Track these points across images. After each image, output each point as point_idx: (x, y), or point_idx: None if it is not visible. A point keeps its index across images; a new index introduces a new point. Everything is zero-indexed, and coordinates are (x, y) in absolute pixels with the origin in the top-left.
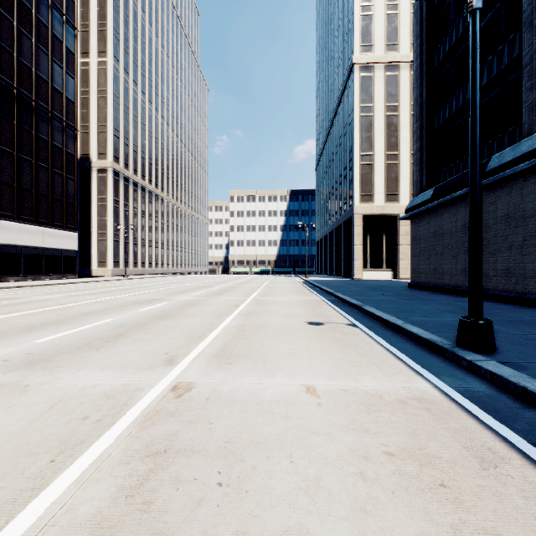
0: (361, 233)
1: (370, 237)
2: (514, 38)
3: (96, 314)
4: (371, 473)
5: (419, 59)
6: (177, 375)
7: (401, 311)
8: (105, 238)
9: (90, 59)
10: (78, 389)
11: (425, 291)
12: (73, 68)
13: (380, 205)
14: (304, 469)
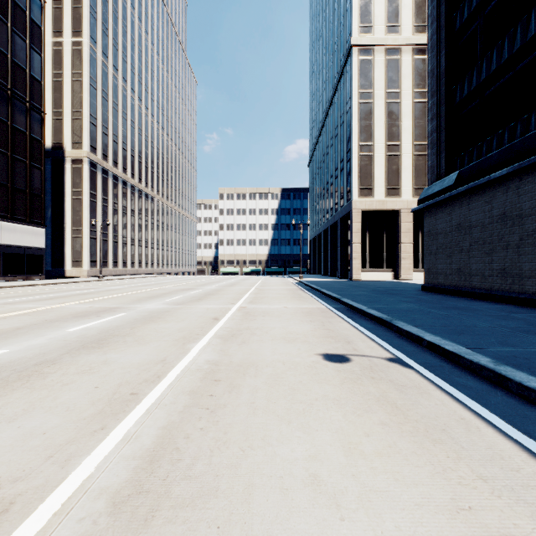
0: (360, 230)
1: (369, 234)
2: None
3: None
4: None
5: (435, 23)
6: None
7: (455, 330)
8: (80, 235)
9: (63, 39)
10: None
11: (448, 296)
12: (39, 43)
13: (380, 200)
14: None
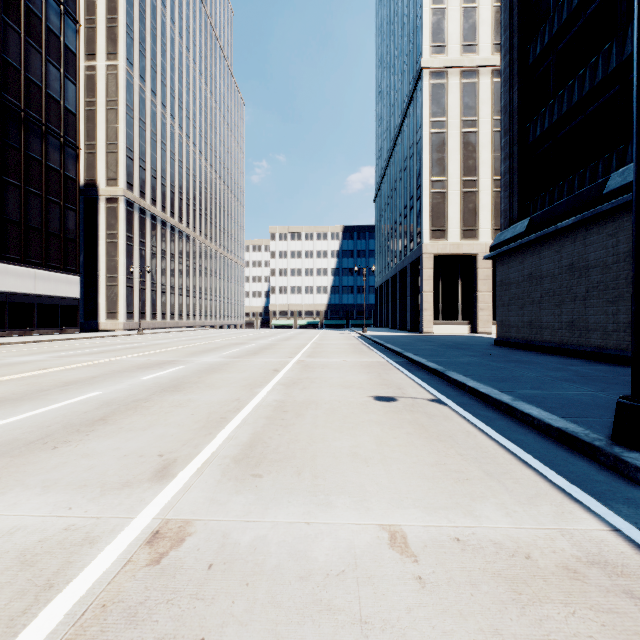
0: (431, 277)
1: (443, 282)
2: None
3: (81, 384)
4: None
5: (508, 55)
6: (167, 504)
7: (500, 379)
8: (115, 283)
9: (96, 63)
10: None
11: (519, 350)
12: (74, 71)
13: (455, 243)
14: None
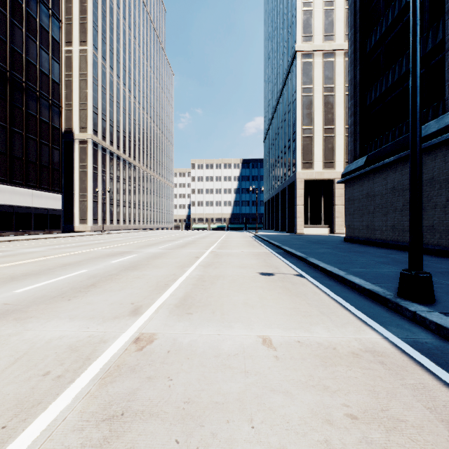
0: (302, 195)
1: (310, 198)
2: (438, 25)
3: (73, 265)
4: (337, 442)
5: (353, 45)
6: (141, 326)
7: (341, 262)
8: (85, 199)
9: (72, 48)
10: (44, 340)
11: (359, 245)
12: (58, 54)
13: (319, 171)
14: (266, 436)
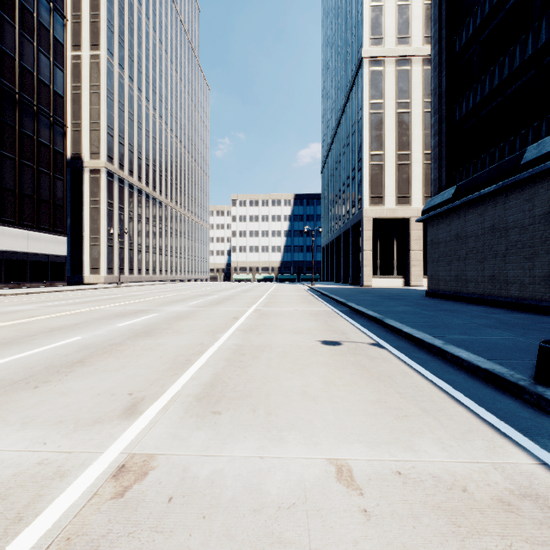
0: (371, 237)
1: (380, 242)
2: None
3: (64, 330)
4: None
5: (437, 45)
6: (133, 439)
7: (432, 325)
8: (98, 243)
9: (81, 53)
10: None
11: (446, 301)
12: (61, 59)
13: (391, 208)
14: None
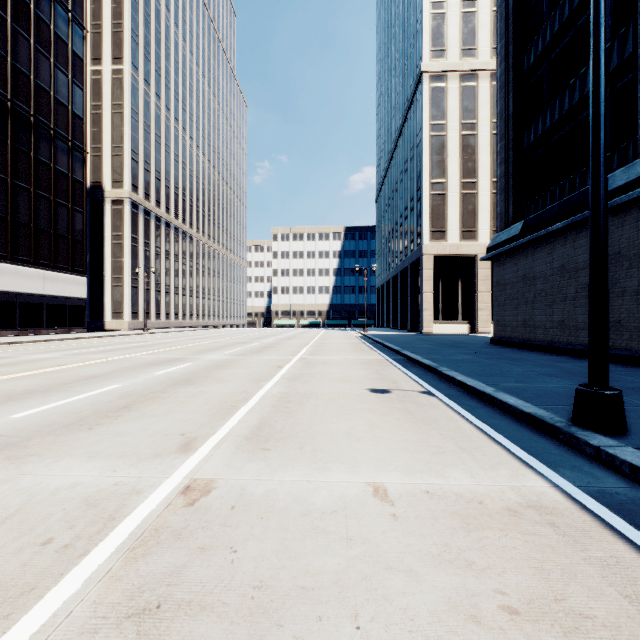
0: (431, 277)
1: (442, 282)
2: (626, 32)
3: (100, 378)
4: None
5: (504, 63)
6: (193, 468)
7: (488, 374)
8: (120, 283)
9: (102, 67)
10: (49, 491)
11: (513, 349)
12: (81, 76)
13: (454, 244)
14: None
